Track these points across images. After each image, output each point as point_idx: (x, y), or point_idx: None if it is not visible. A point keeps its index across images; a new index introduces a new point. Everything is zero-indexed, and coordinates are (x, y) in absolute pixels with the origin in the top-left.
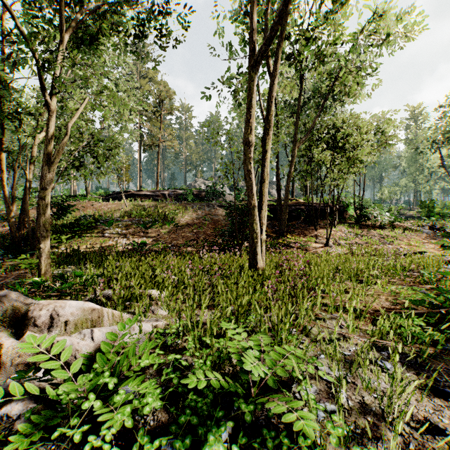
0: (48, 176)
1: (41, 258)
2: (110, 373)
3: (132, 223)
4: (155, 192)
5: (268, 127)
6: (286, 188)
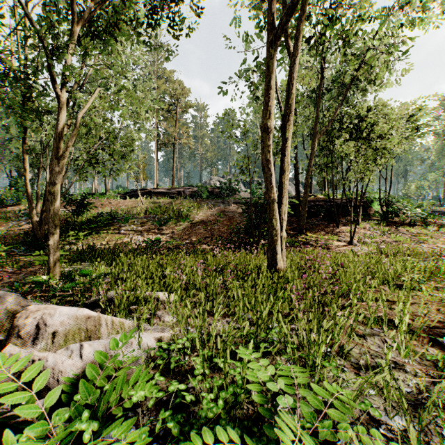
0: (56, 170)
1: (50, 255)
2: (89, 413)
3: (147, 220)
4: (171, 189)
5: (288, 112)
6: (305, 183)
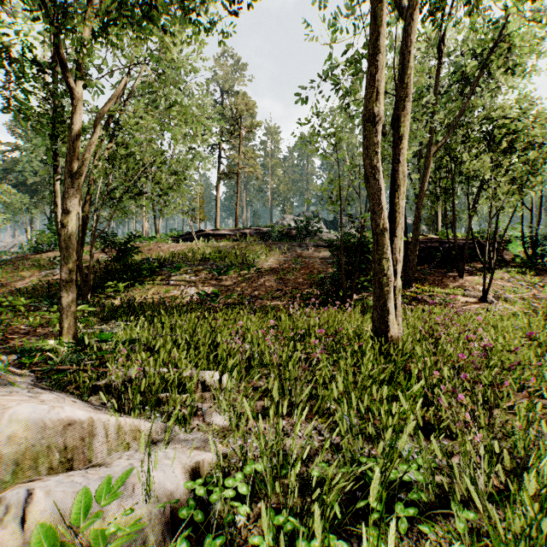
0: (71, 193)
1: (62, 311)
2: None
3: (203, 269)
4: (234, 231)
5: (405, 97)
6: (415, 215)
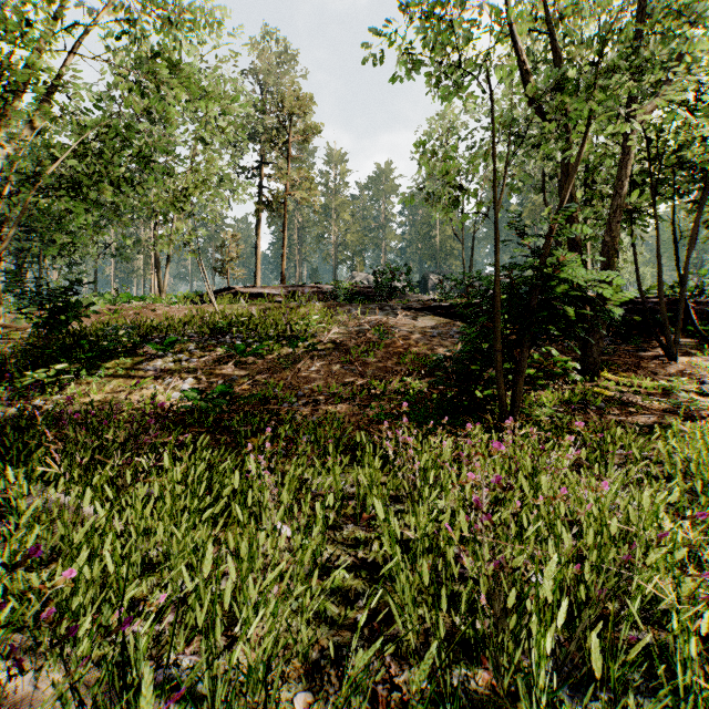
0: None
1: None
2: None
3: (217, 344)
4: (279, 289)
5: None
6: (607, 243)
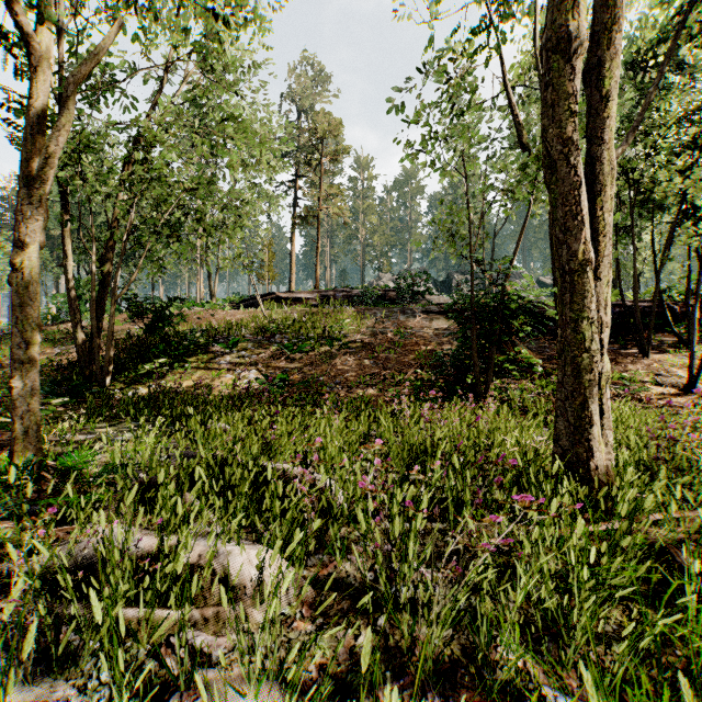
0: (29, 212)
1: (14, 412)
2: None
3: (269, 344)
4: (313, 293)
5: (611, 24)
6: None
